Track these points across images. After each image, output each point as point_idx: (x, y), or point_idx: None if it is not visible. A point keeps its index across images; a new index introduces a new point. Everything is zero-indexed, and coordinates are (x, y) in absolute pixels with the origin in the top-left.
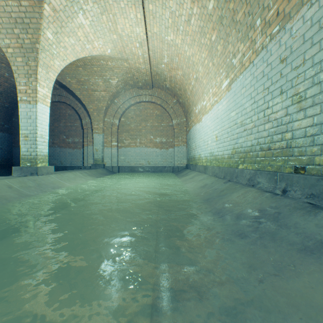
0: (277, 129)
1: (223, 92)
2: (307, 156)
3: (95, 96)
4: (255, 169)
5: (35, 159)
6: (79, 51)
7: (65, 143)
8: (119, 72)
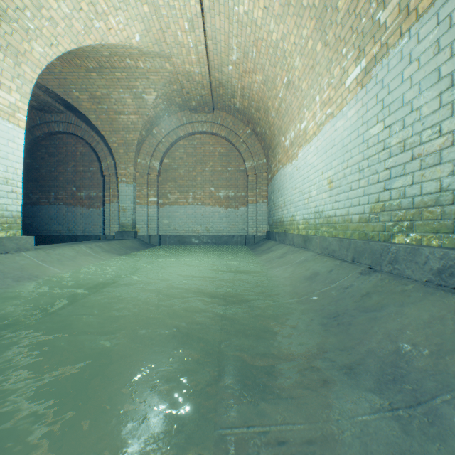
0: None
1: (348, 91)
2: None
3: (120, 122)
4: (454, 247)
5: None
6: (82, 32)
7: (75, 199)
8: (158, 81)
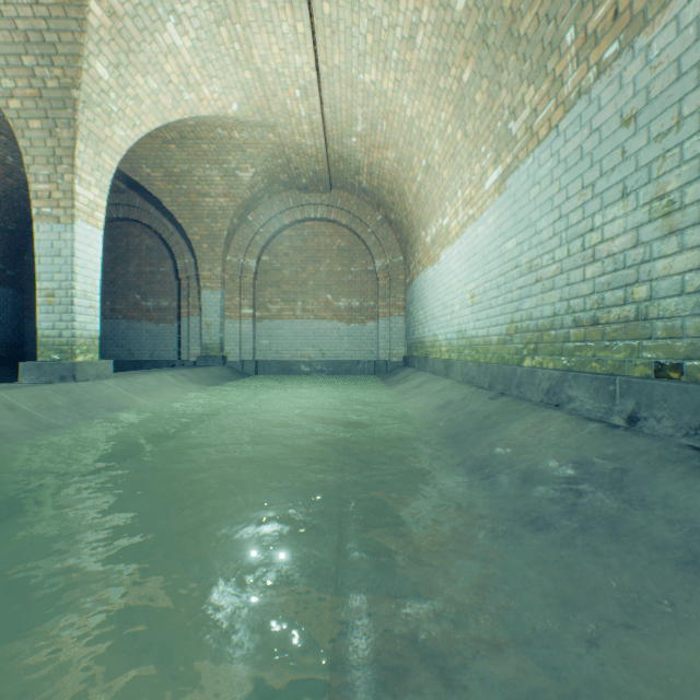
0: (615, 279)
1: (487, 196)
2: (686, 339)
3: (204, 207)
4: (562, 369)
5: (71, 346)
6: (170, 107)
7: (139, 310)
8: (257, 155)
